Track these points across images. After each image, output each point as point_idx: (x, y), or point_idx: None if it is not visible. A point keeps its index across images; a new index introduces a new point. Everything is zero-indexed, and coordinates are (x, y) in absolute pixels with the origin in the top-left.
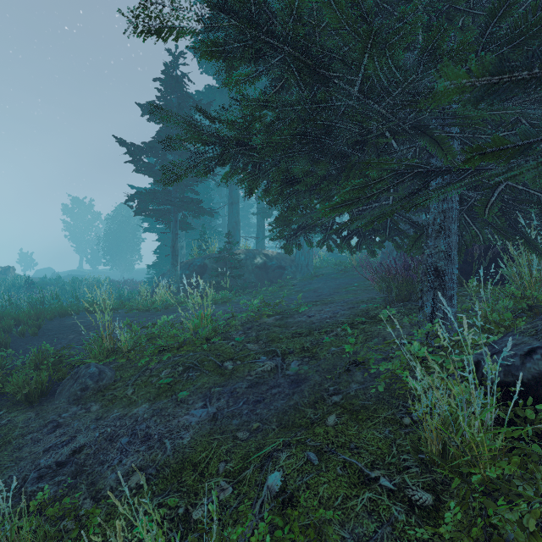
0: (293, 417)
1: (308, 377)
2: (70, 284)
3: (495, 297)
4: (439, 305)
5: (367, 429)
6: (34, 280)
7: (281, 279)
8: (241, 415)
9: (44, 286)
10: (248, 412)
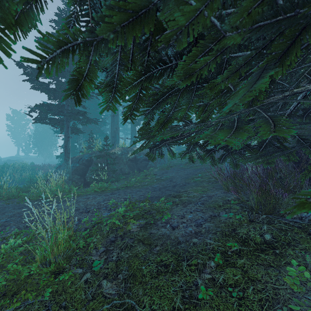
0: None
1: None
2: None
3: None
4: None
5: None
6: None
7: (146, 168)
8: None
9: None
10: None
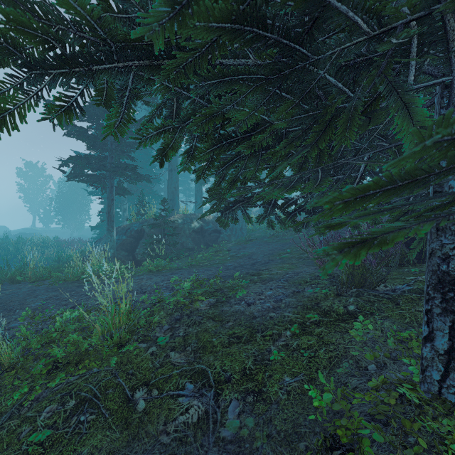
0: None
1: (256, 452)
2: (13, 245)
3: None
4: None
5: None
6: None
7: (217, 242)
8: None
9: None
10: None
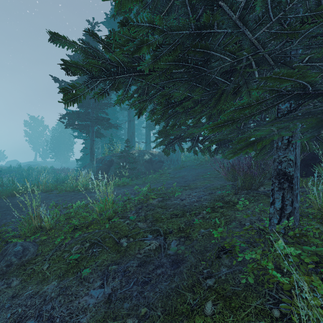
0: (175, 301)
1: (185, 258)
2: (26, 171)
3: (319, 191)
4: (287, 202)
5: (241, 321)
6: (3, 168)
7: (161, 168)
8: (132, 297)
9: (9, 172)
10: (137, 295)
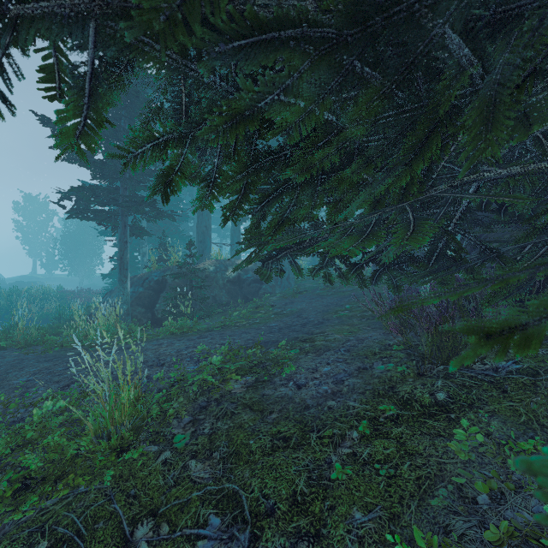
0: None
1: None
2: (5, 298)
3: None
4: None
5: None
6: None
7: (258, 294)
8: None
9: None
10: None
